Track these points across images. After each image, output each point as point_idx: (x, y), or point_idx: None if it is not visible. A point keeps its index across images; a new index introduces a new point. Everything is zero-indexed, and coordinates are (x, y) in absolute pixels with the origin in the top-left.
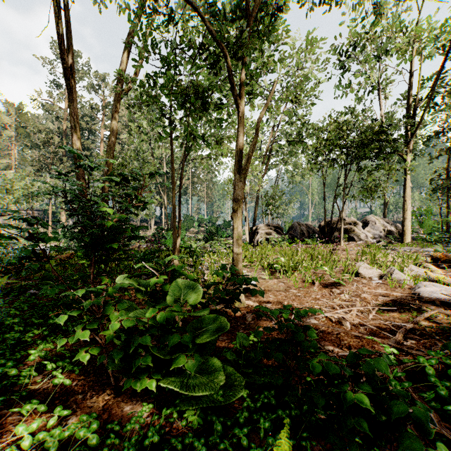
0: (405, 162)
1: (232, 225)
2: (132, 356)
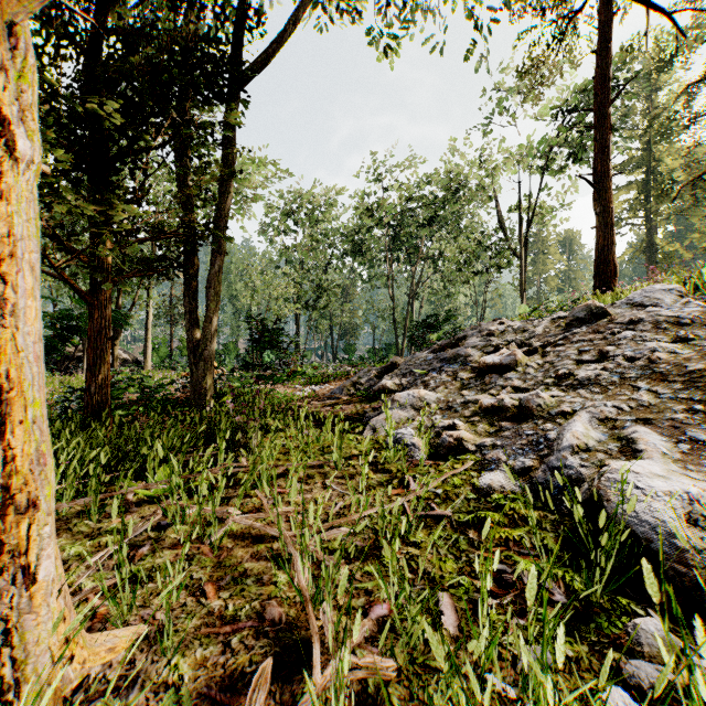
0: (149, 292)
1: (113, 353)
2: (152, 393)
